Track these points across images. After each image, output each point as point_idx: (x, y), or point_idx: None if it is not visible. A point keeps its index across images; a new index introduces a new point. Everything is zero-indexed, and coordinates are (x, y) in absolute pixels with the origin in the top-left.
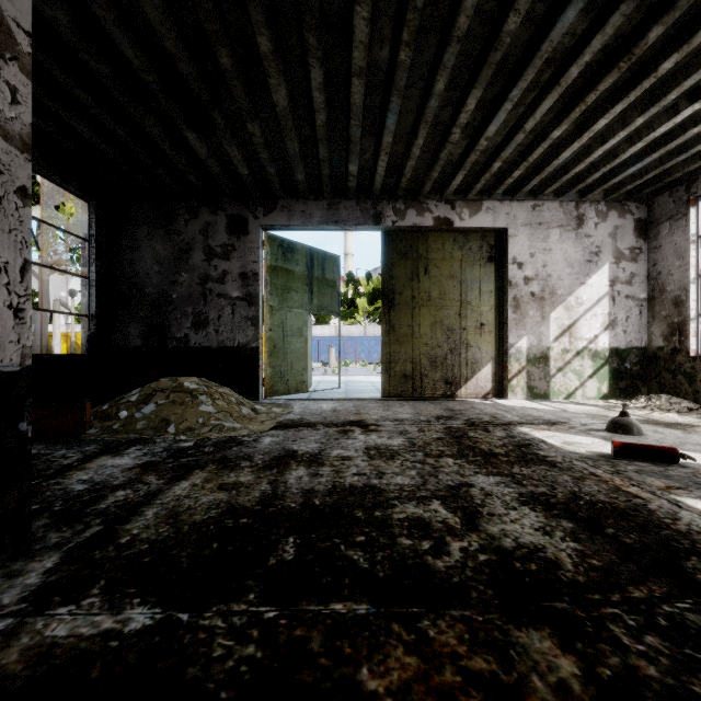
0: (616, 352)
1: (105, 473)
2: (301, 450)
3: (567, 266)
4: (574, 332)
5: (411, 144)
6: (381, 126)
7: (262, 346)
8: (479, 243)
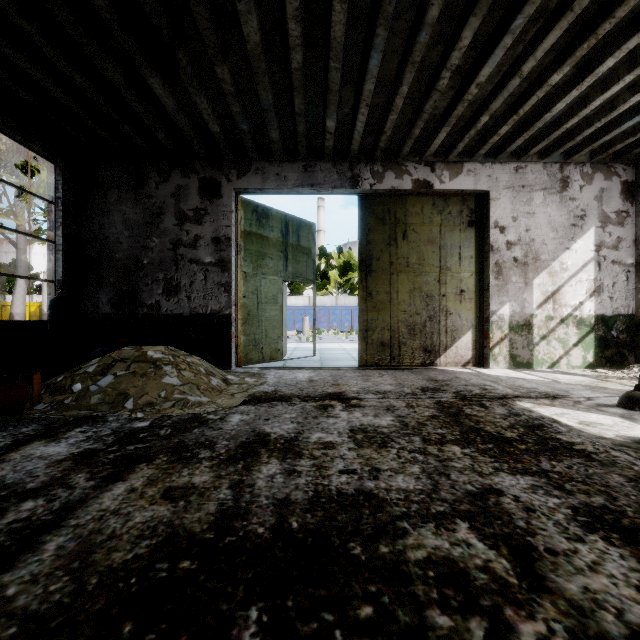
0: (601, 319)
1: (25, 469)
2: (274, 433)
3: (551, 230)
4: (558, 298)
5: (394, 93)
6: (363, 70)
7: (235, 313)
8: (459, 207)
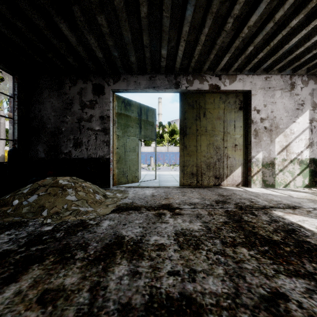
0: (313, 160)
1: None
2: (127, 236)
3: (285, 112)
4: (289, 149)
5: (200, 32)
6: (182, 18)
7: (112, 157)
8: (234, 99)
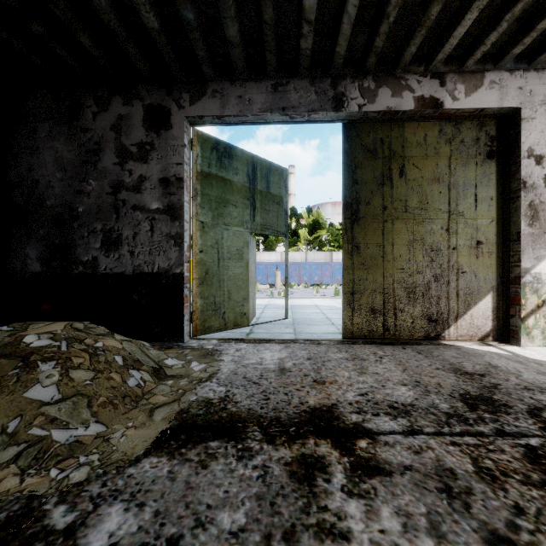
0: None
1: None
2: None
3: None
4: None
5: None
6: None
7: (189, 272)
8: (474, 134)
